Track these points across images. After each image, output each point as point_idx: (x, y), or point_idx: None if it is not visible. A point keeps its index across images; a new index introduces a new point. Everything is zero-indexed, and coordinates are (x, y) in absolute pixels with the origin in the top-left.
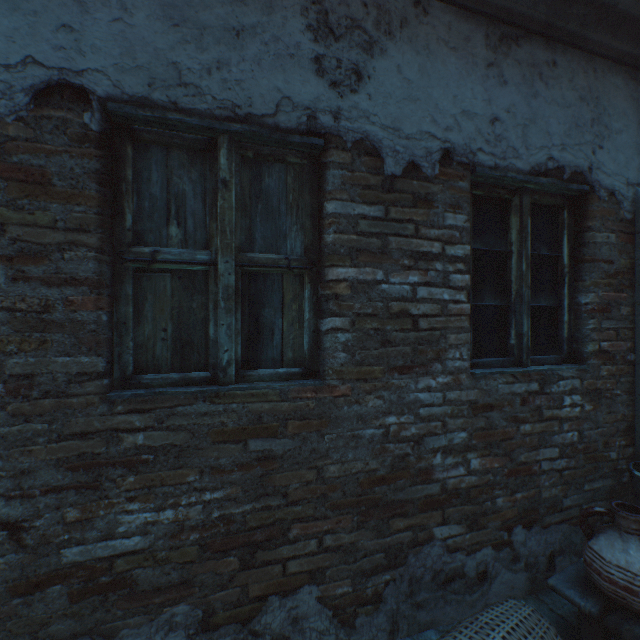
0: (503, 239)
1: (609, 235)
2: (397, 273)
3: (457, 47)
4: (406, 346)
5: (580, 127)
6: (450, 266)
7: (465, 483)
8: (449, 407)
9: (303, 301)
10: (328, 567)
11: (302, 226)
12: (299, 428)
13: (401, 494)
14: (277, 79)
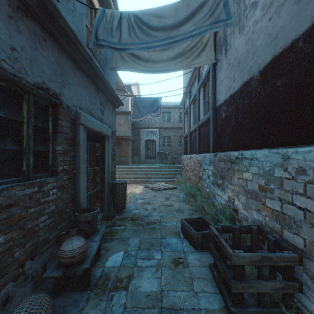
0: (19, 114)
1: (67, 123)
2: None
3: None
4: None
5: (57, 75)
6: None
7: None
8: None
9: None
10: None
11: None
12: None
13: None
14: None
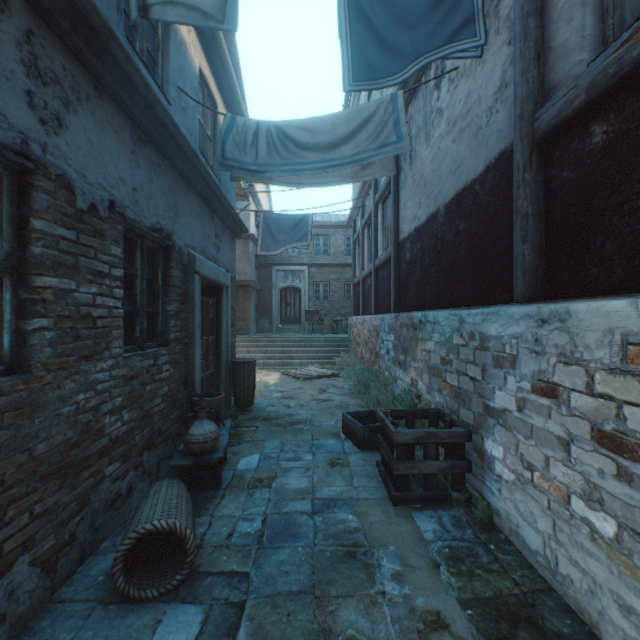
0: (133, 266)
1: (180, 272)
2: (85, 285)
3: (118, 132)
4: (90, 340)
5: (170, 208)
6: (114, 283)
7: (122, 432)
8: (114, 381)
9: (4, 303)
10: (39, 532)
11: (3, 232)
12: (15, 418)
13: (88, 452)
14: None
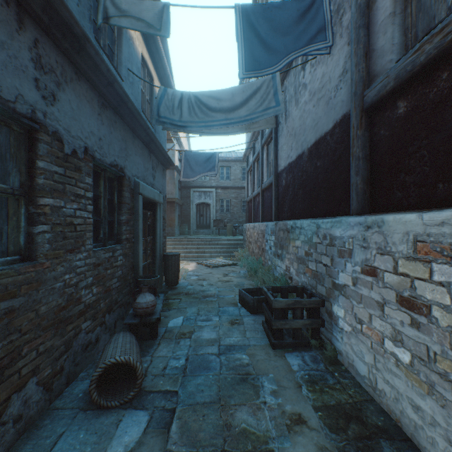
0: (98, 190)
1: (129, 194)
2: (69, 203)
3: (90, 101)
4: (73, 239)
5: (122, 150)
6: (88, 201)
7: (92, 300)
8: (87, 267)
9: (20, 215)
10: (41, 363)
11: (19, 169)
12: (28, 289)
13: (71, 313)
14: (16, 81)
